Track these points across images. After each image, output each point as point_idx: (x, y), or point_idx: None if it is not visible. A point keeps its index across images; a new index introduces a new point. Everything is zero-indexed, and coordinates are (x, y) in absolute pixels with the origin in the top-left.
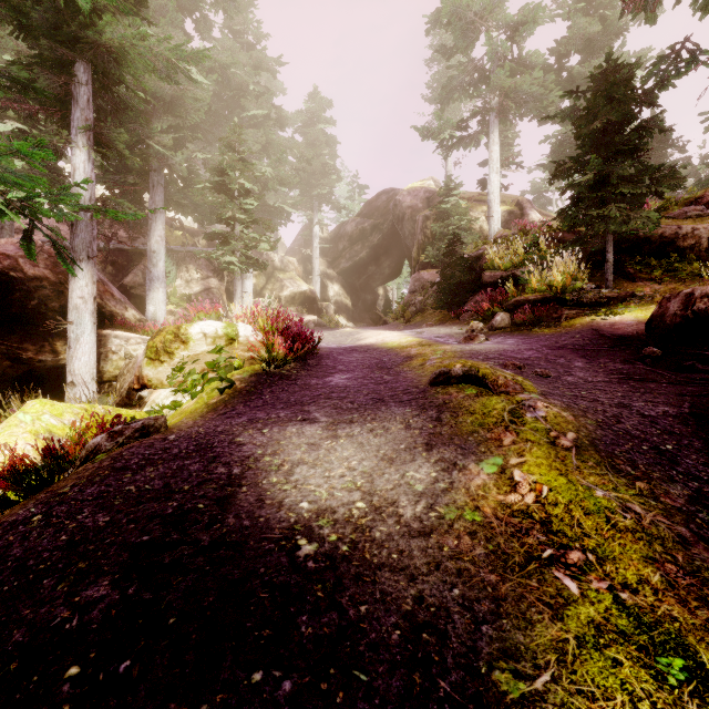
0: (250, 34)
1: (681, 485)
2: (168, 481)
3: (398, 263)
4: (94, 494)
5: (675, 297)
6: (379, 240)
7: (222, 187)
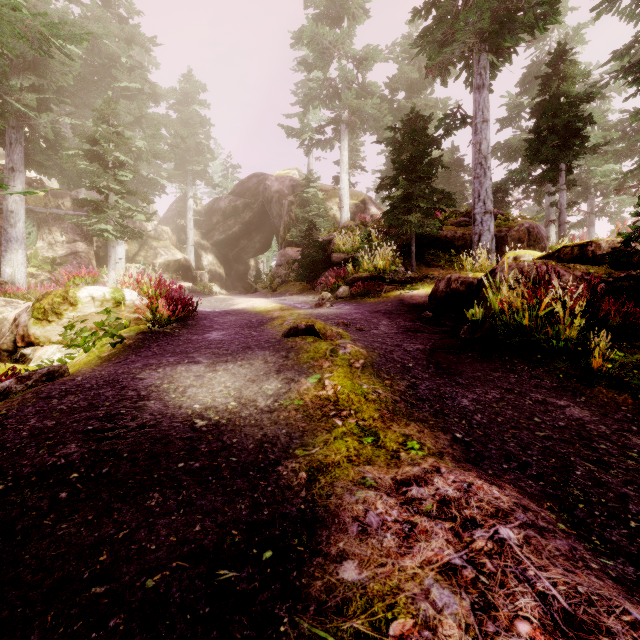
0: (122, 7)
1: (407, 381)
2: (91, 402)
3: (267, 238)
4: (33, 412)
5: (443, 280)
6: (250, 218)
7: (94, 156)
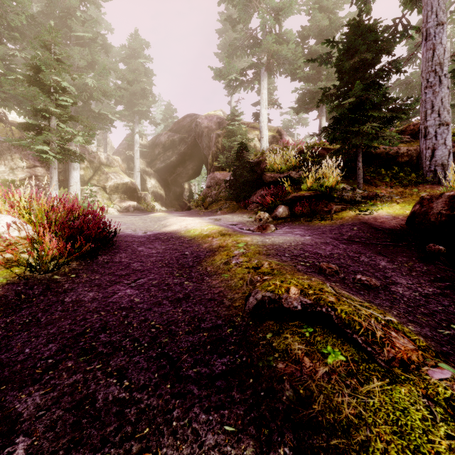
0: None
1: None
2: None
3: (198, 166)
4: None
5: (437, 198)
6: (185, 149)
7: (37, 82)
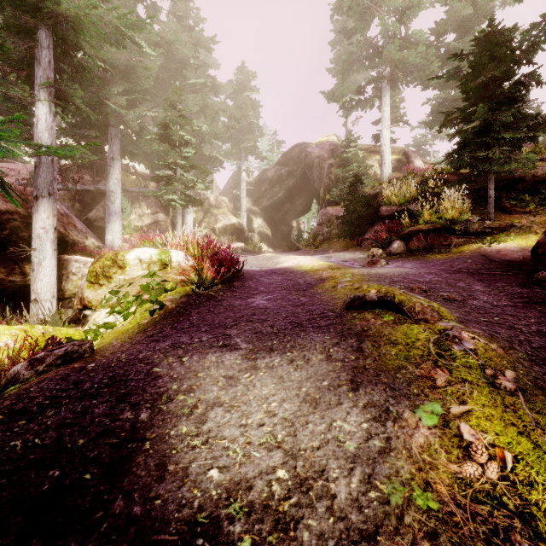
0: (191, 19)
1: None
2: (64, 431)
3: (308, 201)
4: None
5: None
6: (293, 184)
7: (166, 139)
